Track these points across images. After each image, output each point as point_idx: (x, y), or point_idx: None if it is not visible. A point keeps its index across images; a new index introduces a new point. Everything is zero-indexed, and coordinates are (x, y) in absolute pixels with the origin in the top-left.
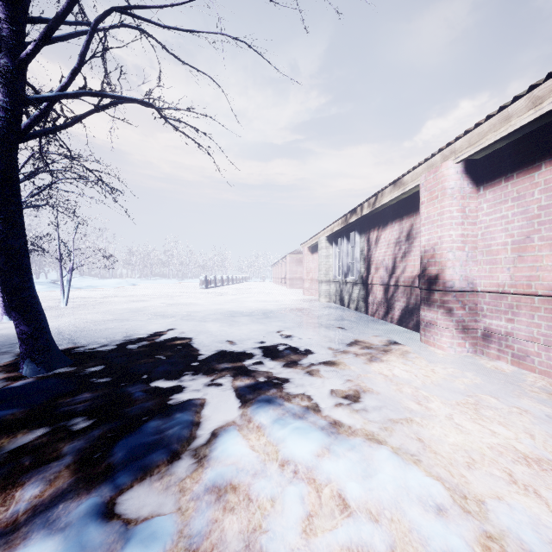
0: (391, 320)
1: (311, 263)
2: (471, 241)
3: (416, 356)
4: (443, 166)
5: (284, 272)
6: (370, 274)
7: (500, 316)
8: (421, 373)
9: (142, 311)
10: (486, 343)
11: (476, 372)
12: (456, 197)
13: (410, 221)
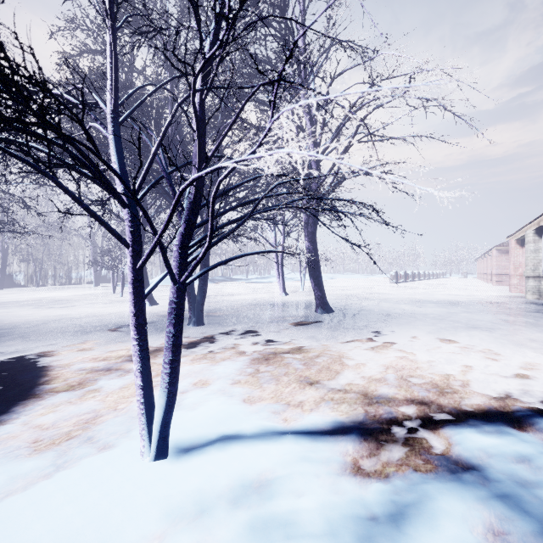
0: None
1: (521, 257)
2: None
3: None
4: None
5: (489, 268)
6: None
7: None
8: None
9: (351, 296)
10: None
11: None
12: None
13: None
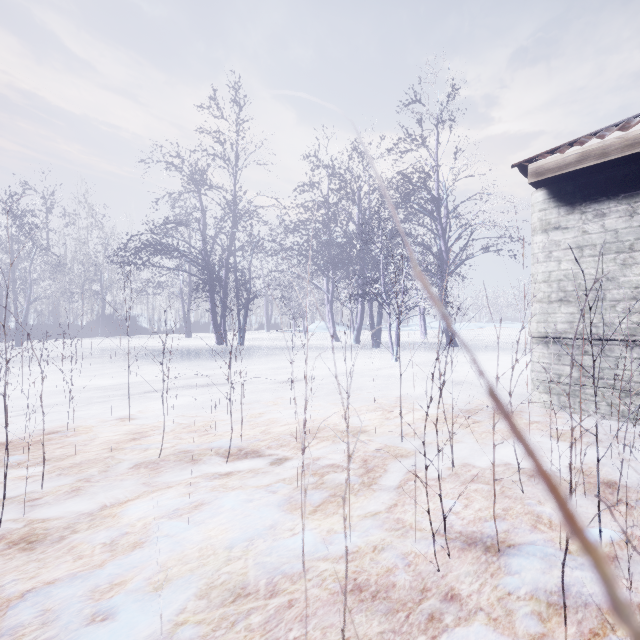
0: None
1: None
2: None
3: None
4: None
5: None
6: None
7: None
8: None
9: (483, 340)
10: None
11: None
12: None
13: None
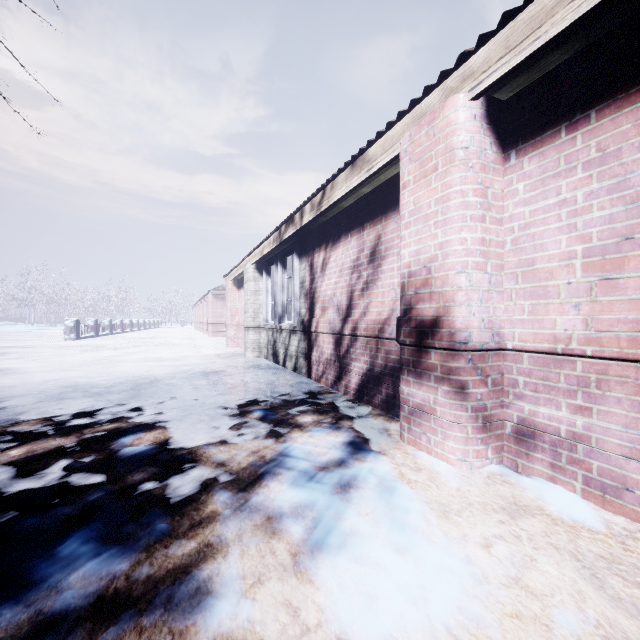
0: (345, 390)
1: (238, 302)
2: (495, 253)
3: (410, 501)
4: (449, 104)
5: (206, 315)
6: (314, 317)
7: (557, 401)
8: (454, 608)
9: None
10: (524, 449)
11: (553, 549)
12: (473, 165)
13: (375, 230)
